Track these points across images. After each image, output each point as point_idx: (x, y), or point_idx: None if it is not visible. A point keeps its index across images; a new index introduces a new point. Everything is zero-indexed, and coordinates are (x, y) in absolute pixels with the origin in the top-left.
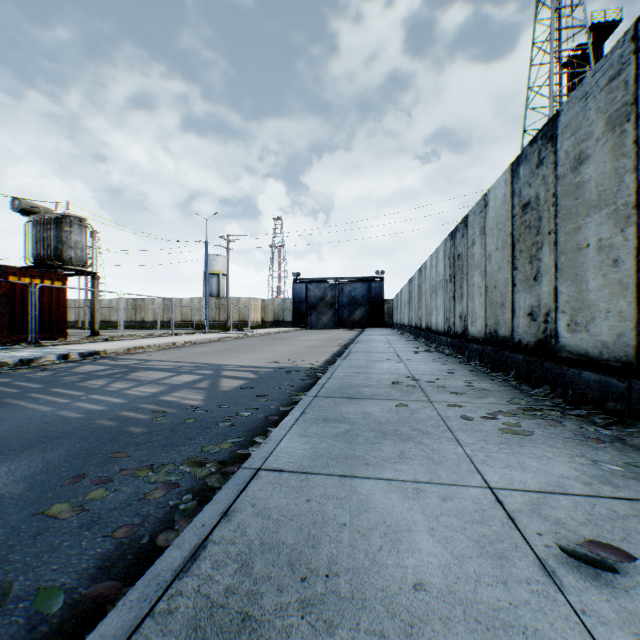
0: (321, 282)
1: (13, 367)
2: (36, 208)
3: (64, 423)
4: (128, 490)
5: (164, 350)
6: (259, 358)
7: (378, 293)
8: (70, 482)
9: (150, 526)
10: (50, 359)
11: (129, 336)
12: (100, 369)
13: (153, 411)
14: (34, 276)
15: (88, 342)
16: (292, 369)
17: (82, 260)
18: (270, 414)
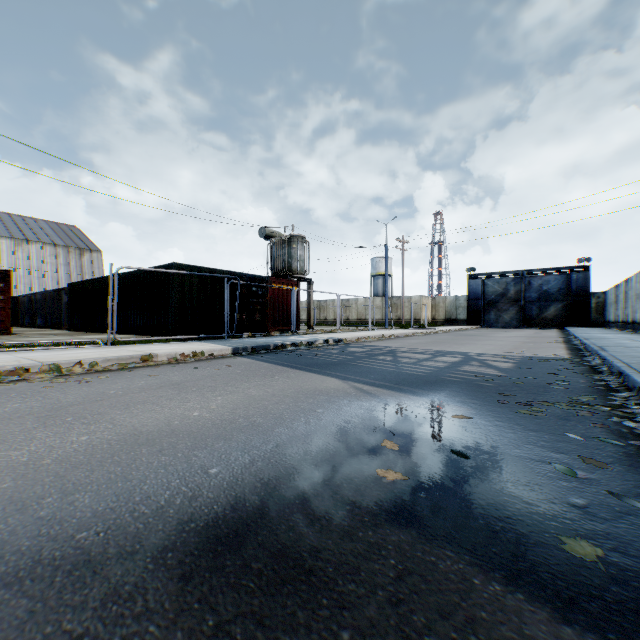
0: (501, 276)
1: (305, 346)
2: (272, 233)
3: (421, 376)
4: (556, 410)
5: (382, 340)
6: (486, 349)
7: (580, 285)
8: (502, 402)
9: (614, 426)
10: (319, 342)
11: (343, 329)
12: (365, 350)
13: (473, 375)
14: (283, 283)
15: (317, 333)
16: (542, 358)
17: (302, 270)
18: (589, 385)
